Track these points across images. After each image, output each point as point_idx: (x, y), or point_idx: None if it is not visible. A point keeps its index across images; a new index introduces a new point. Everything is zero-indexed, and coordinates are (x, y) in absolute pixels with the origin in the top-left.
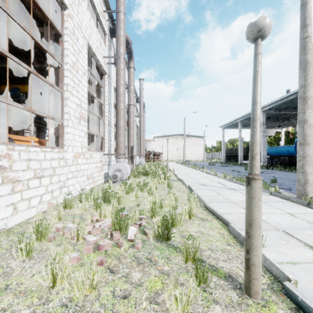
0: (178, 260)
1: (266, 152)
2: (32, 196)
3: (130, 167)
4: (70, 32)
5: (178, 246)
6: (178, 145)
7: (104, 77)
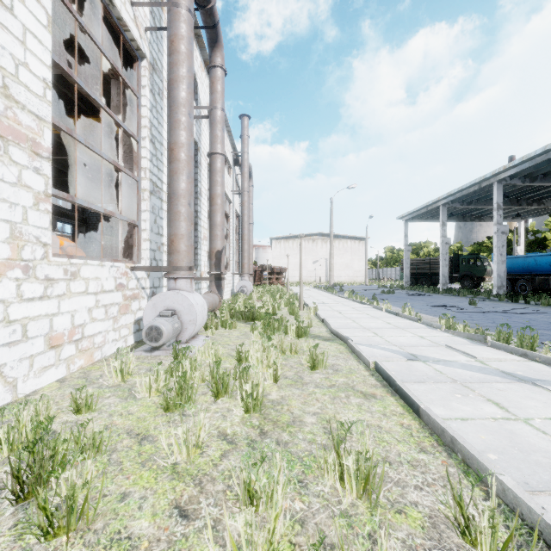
0: None
1: (505, 267)
2: None
3: (212, 302)
4: None
5: None
6: (316, 255)
7: (138, 65)
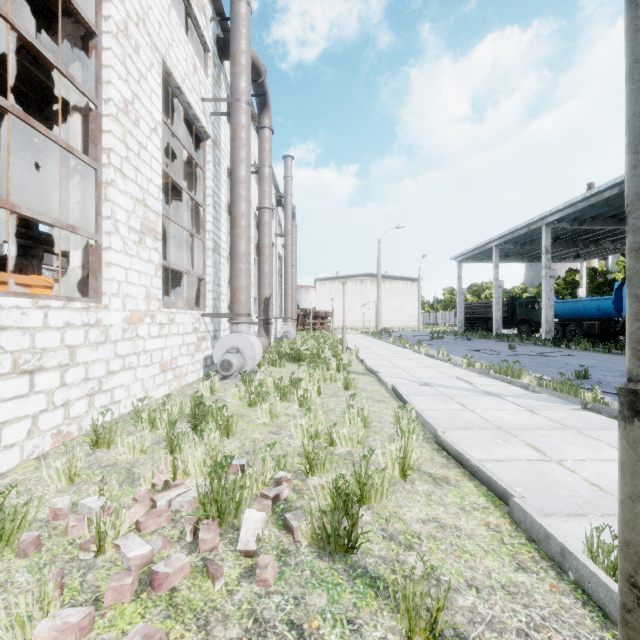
0: (383, 631)
1: (553, 312)
2: (6, 419)
3: (263, 344)
4: (117, 28)
5: (380, 572)
6: (365, 298)
7: (204, 145)
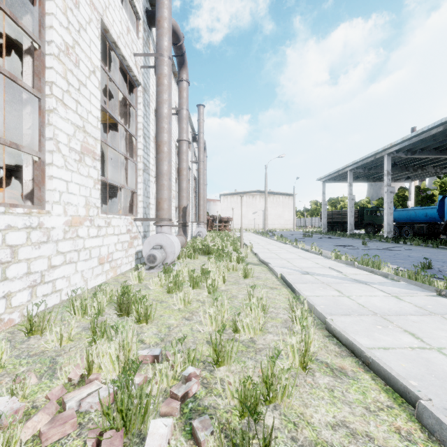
0: None
1: (392, 217)
2: None
3: (181, 242)
4: None
5: None
6: (255, 207)
7: (136, 90)
